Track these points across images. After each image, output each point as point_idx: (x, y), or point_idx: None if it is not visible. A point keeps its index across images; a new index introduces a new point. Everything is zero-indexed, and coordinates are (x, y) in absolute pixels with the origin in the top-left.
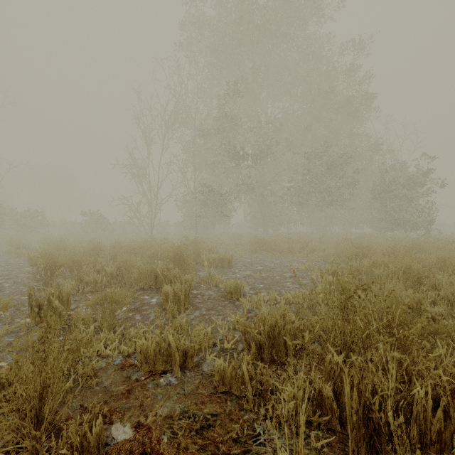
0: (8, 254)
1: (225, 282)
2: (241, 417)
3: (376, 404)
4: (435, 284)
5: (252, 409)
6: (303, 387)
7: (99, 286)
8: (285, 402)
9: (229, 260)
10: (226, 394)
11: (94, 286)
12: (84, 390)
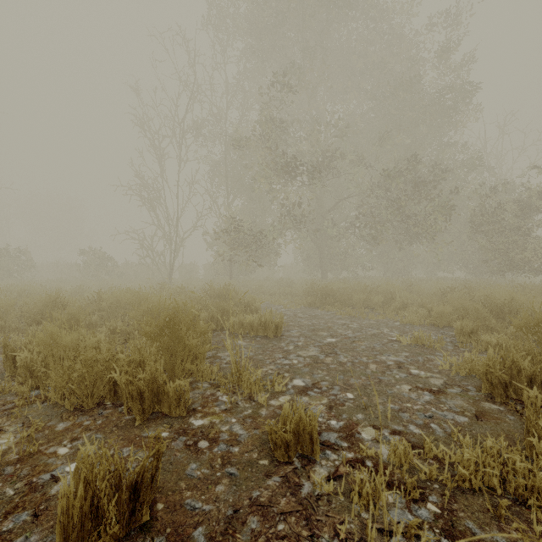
0: None
1: (270, 385)
2: None
3: None
4: None
5: None
6: None
7: None
8: None
9: (277, 325)
10: None
11: None
12: None
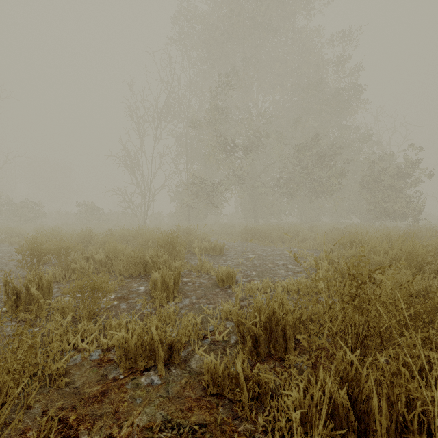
0: (1, 243)
1: (217, 270)
2: (235, 428)
3: (414, 423)
4: (437, 271)
5: (249, 418)
6: (311, 392)
7: (86, 273)
8: (289, 411)
9: (221, 248)
10: (217, 398)
11: (81, 273)
12: (51, 392)
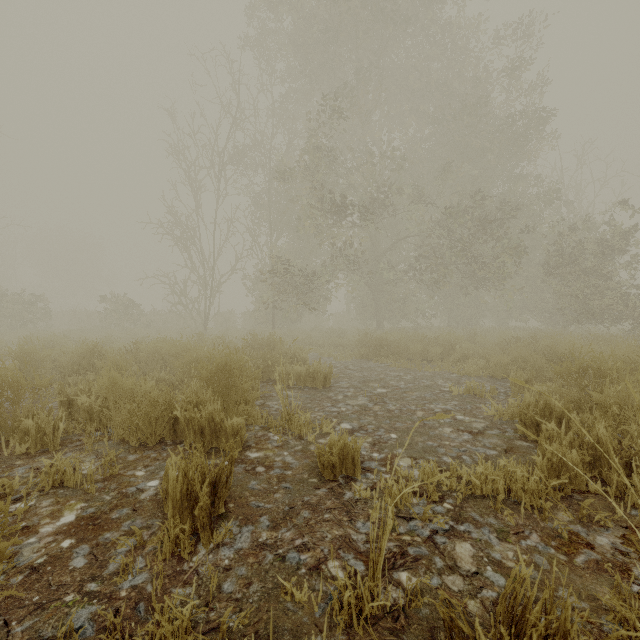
0: None
1: (319, 427)
2: None
3: None
4: None
5: None
6: None
7: (48, 440)
8: None
9: (326, 376)
10: None
11: (39, 440)
12: None
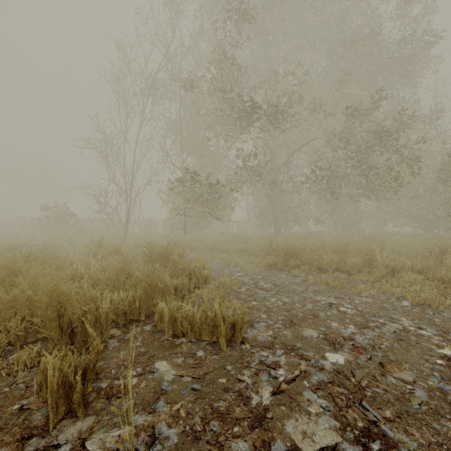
0: None
1: None
2: None
3: None
4: None
5: None
6: None
7: None
8: None
9: (235, 323)
10: None
11: None
12: None
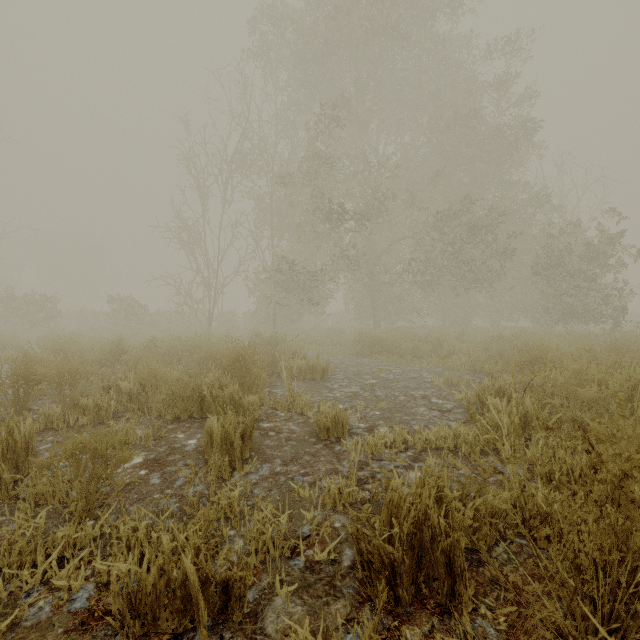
0: None
1: (317, 407)
2: None
3: None
4: None
5: None
6: None
7: (103, 414)
8: None
9: (324, 369)
10: None
11: (95, 414)
12: None
